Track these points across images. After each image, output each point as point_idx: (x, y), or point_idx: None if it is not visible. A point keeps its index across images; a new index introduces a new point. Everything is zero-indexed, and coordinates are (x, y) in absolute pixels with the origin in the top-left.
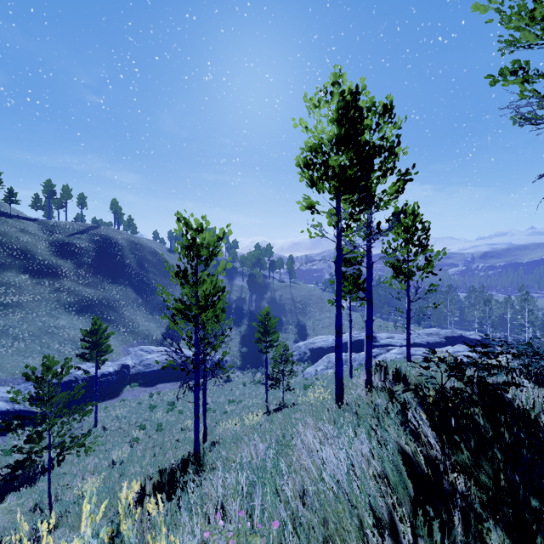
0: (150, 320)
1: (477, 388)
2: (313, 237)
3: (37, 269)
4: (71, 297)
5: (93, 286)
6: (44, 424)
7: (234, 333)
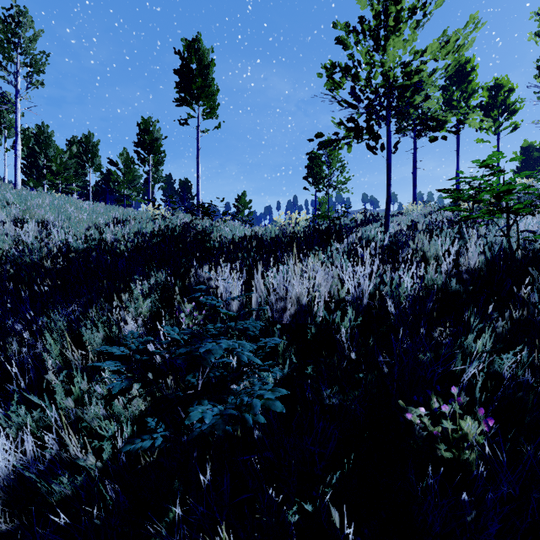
0: None
1: None
2: None
3: None
4: None
5: None
6: None
7: None
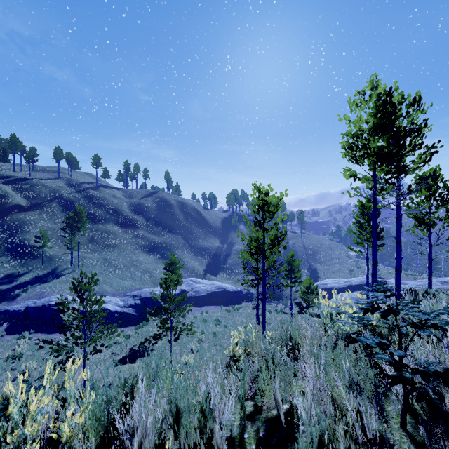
0: (194, 259)
1: None
2: (351, 197)
3: (124, 222)
4: (144, 242)
5: (157, 234)
6: (140, 323)
7: None
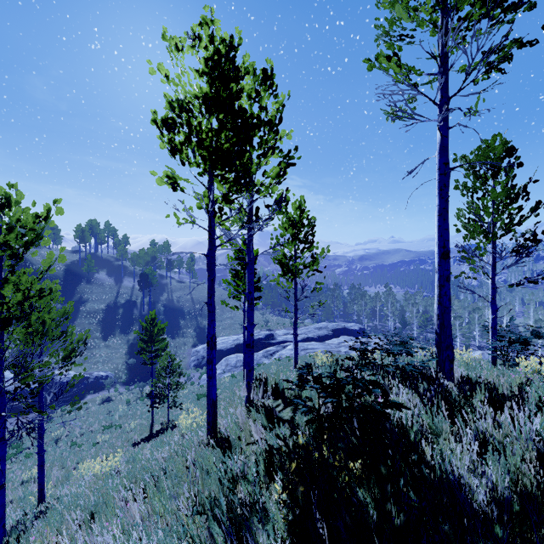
0: None
1: (356, 417)
2: (181, 224)
3: None
4: None
5: None
6: None
7: (120, 343)
